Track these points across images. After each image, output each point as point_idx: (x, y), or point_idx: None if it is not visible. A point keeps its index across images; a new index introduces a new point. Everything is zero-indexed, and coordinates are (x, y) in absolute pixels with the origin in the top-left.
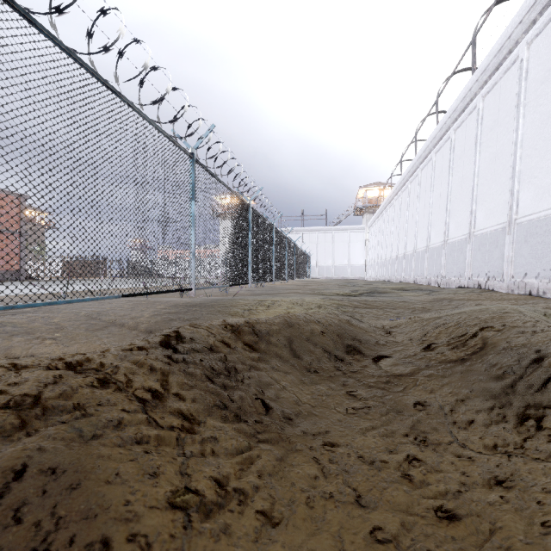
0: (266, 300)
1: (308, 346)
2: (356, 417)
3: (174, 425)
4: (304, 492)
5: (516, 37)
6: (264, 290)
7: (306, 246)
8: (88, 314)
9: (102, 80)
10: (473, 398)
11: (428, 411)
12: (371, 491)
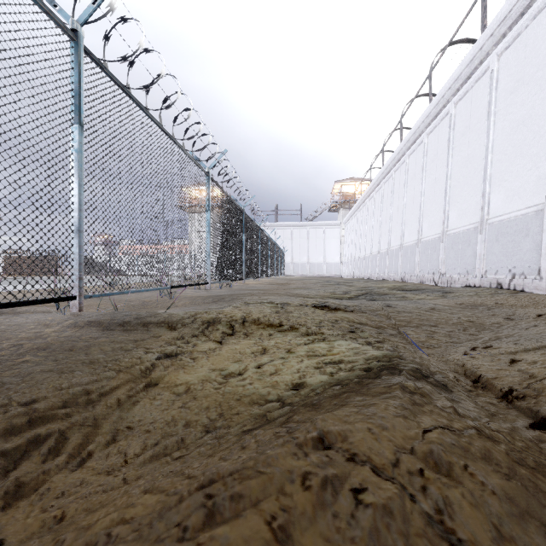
0: (219, 320)
1: None
2: None
3: None
4: None
5: None
6: (229, 292)
7: (280, 242)
8: None
9: None
10: None
11: None
12: None
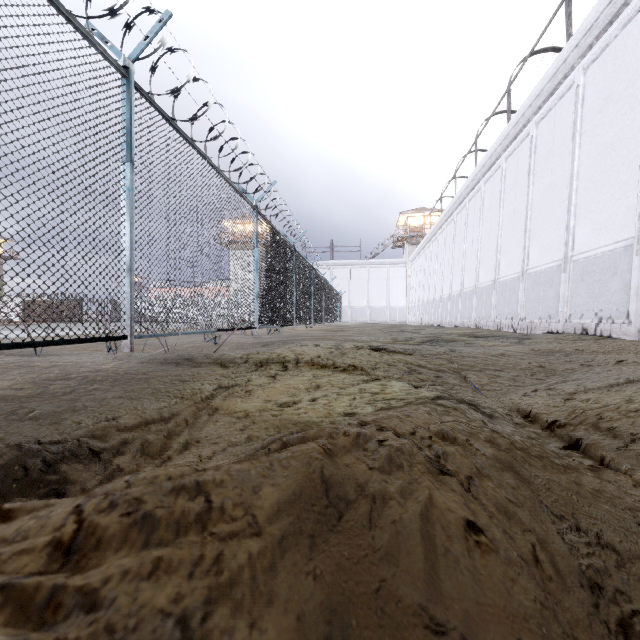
0: (272, 359)
1: None
2: None
3: None
4: None
5: None
6: (279, 338)
7: (336, 284)
8: None
9: None
10: None
11: None
12: None
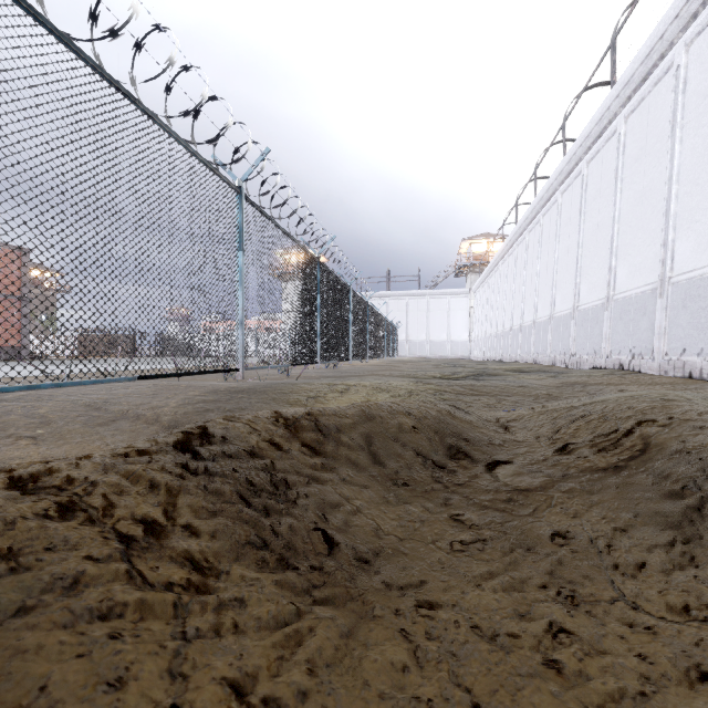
0: (338, 385)
1: (394, 448)
2: (466, 558)
3: (174, 581)
4: (384, 700)
5: (671, 37)
6: (338, 372)
7: (393, 316)
8: (90, 403)
9: (108, 78)
10: (640, 526)
11: (573, 548)
12: (496, 694)
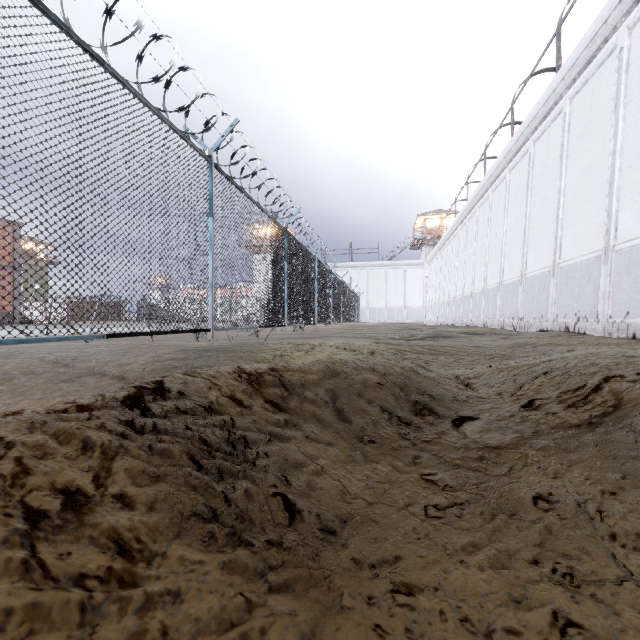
0: (304, 344)
1: (360, 404)
2: (444, 527)
3: (88, 572)
4: None
5: (615, 21)
6: (304, 334)
7: (354, 285)
8: (58, 360)
9: (75, 38)
10: (630, 489)
11: (560, 513)
12: None
